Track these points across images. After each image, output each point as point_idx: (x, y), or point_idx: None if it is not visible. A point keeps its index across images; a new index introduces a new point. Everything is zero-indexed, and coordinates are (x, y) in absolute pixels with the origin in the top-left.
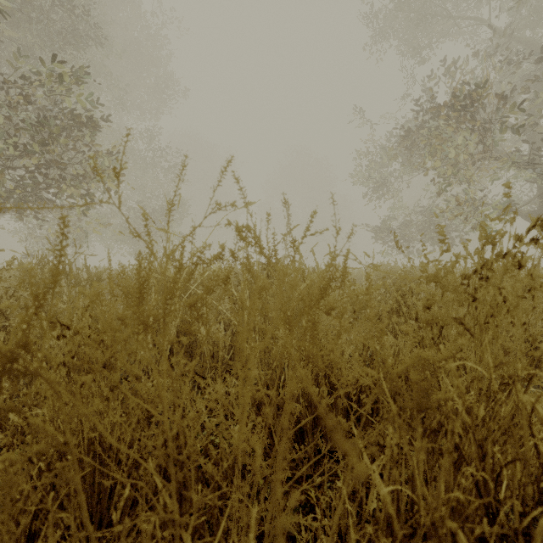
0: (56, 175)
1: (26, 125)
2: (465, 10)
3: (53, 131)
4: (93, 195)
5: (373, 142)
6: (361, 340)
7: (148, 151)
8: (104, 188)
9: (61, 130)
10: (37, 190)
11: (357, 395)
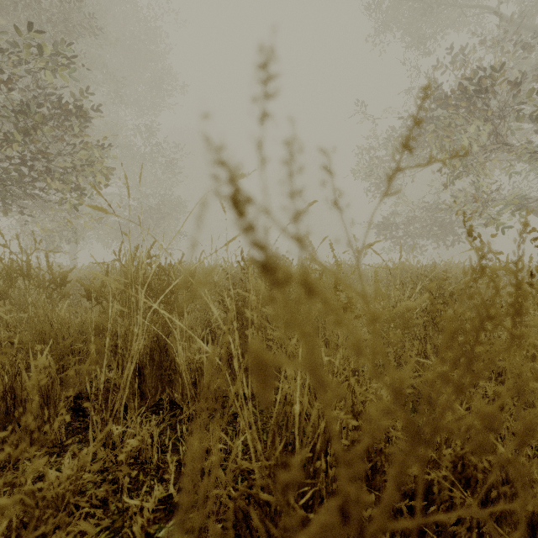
0: (41, 167)
1: (6, 111)
2: (470, 0)
3: (36, 118)
4: (83, 189)
5: (376, 137)
6: (452, 416)
7: (146, 147)
8: (94, 182)
9: (47, 119)
10: (23, 183)
11: (423, 493)
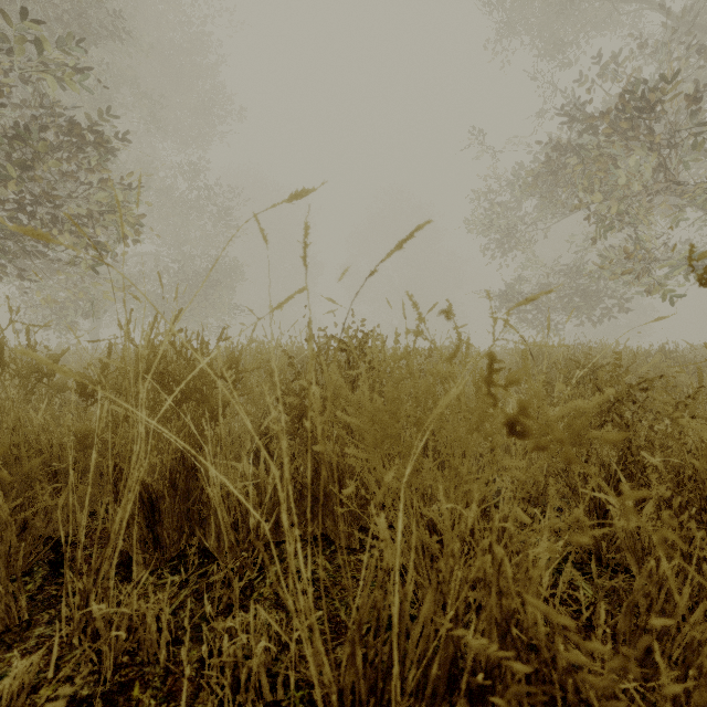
0: (44, 213)
1: None
2: None
3: (35, 147)
4: (103, 245)
5: (497, 177)
6: None
7: (191, 191)
8: (117, 234)
9: (52, 148)
10: (19, 236)
11: None
